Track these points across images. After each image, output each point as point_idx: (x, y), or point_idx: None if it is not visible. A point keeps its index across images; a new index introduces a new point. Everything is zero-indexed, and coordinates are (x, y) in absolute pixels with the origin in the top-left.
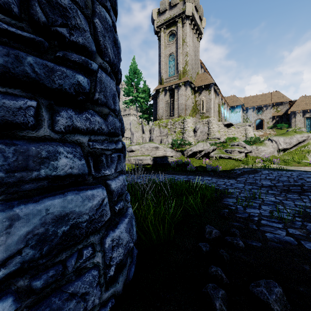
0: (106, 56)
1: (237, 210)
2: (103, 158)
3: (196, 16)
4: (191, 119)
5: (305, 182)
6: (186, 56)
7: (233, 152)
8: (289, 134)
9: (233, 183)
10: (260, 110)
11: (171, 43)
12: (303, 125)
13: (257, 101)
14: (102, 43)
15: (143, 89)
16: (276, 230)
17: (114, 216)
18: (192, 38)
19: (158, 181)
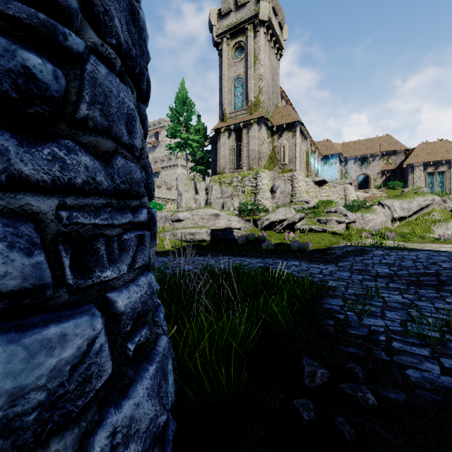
0: (111, 34)
1: (348, 320)
2: (99, 244)
3: (274, 22)
4: (267, 174)
5: (442, 270)
6: (260, 80)
7: (328, 222)
8: (408, 196)
9: (334, 271)
10: (365, 161)
11: (238, 60)
12: (424, 183)
13: (361, 148)
14: (99, 1)
15: (196, 127)
16: (421, 362)
17: (126, 364)
18: (268, 54)
19: (219, 268)
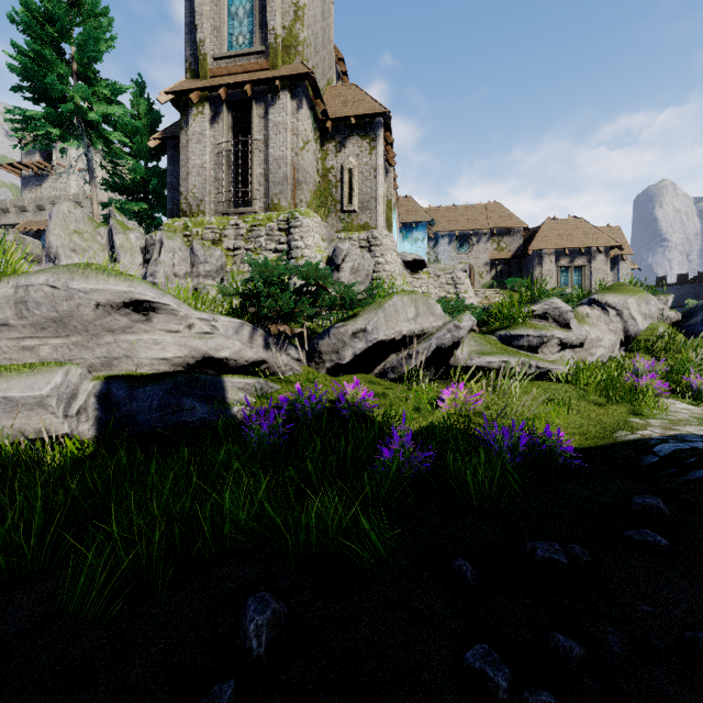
0: None
1: None
2: None
3: None
4: (317, 221)
5: None
6: None
7: (543, 345)
8: (633, 289)
9: None
10: (465, 242)
11: None
12: (556, 283)
13: (459, 220)
14: None
15: (118, 87)
16: None
17: None
18: None
19: None
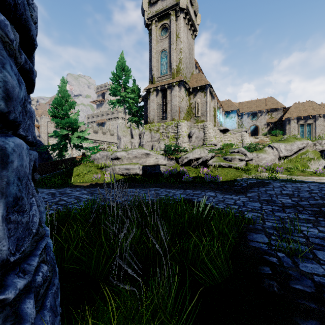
0: None
1: (284, 266)
2: None
3: (190, 10)
4: (185, 123)
5: None
6: (180, 53)
7: (233, 160)
8: (290, 140)
9: (246, 201)
10: (255, 116)
11: (164, 37)
12: (297, 132)
13: (252, 106)
14: None
15: (132, 88)
16: None
17: None
18: (186, 34)
19: (147, 199)
